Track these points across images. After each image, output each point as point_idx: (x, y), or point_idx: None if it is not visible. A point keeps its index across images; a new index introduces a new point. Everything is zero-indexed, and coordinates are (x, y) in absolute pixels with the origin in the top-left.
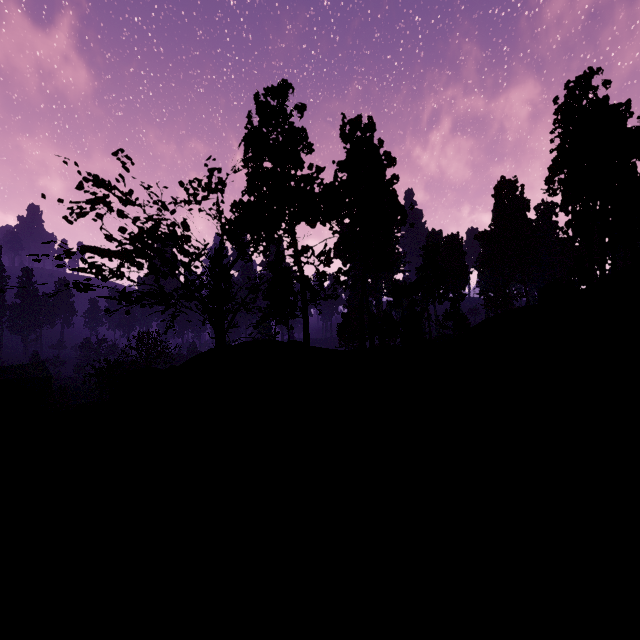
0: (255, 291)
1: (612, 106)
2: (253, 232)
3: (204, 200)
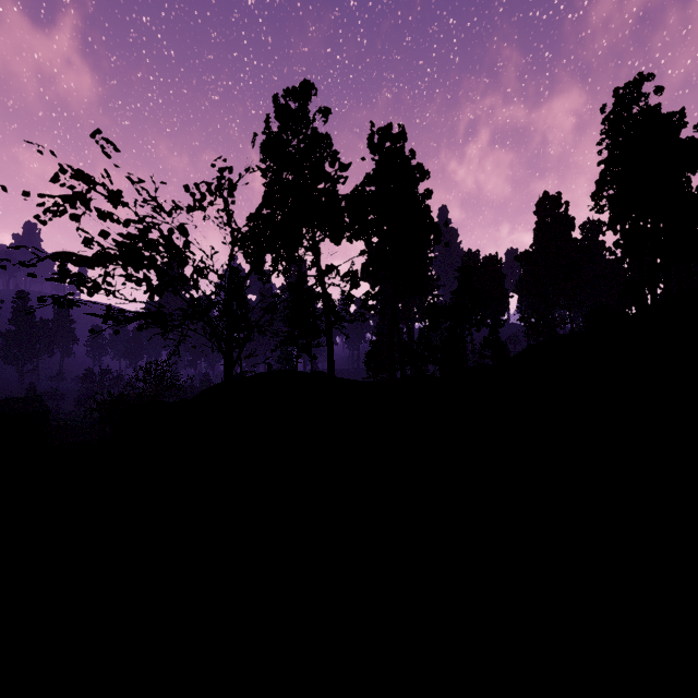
0: (271, 311)
1: (665, 115)
2: (271, 250)
3: (212, 205)
